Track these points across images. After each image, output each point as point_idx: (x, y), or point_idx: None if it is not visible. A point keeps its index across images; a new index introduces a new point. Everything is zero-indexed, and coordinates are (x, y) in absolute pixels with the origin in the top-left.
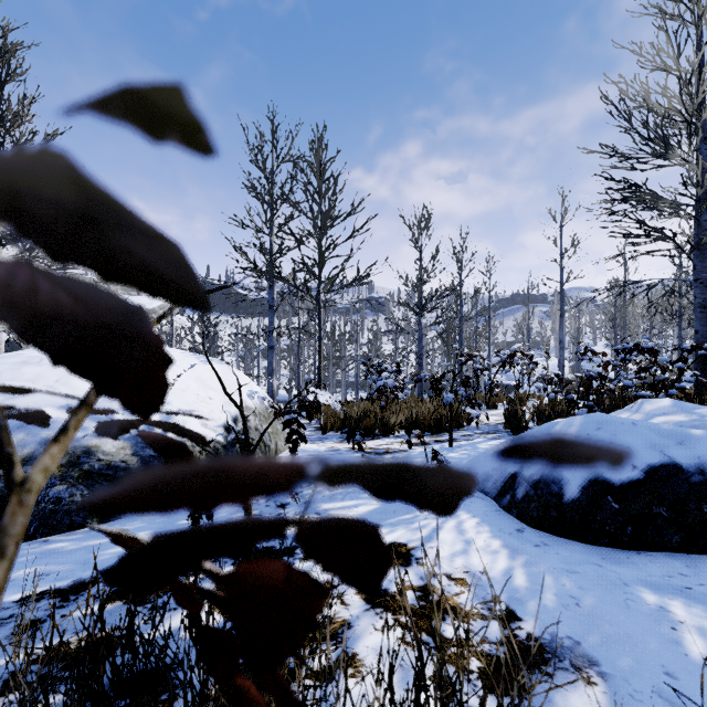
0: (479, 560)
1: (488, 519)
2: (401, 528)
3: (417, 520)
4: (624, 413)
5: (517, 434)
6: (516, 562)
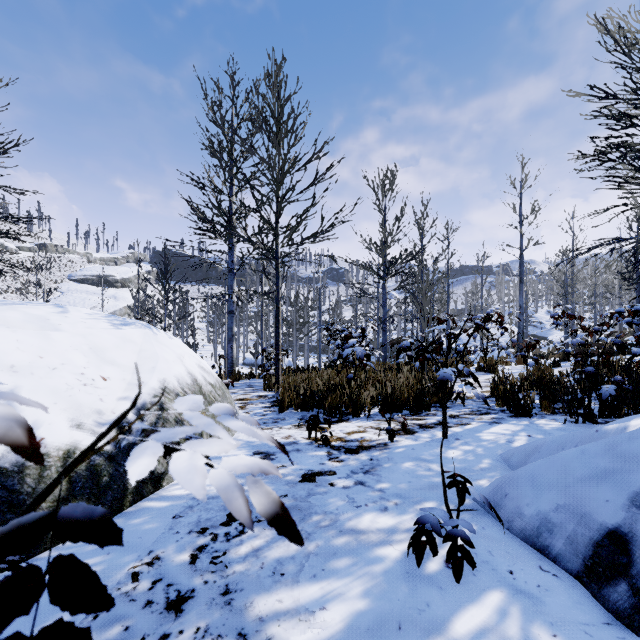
0: None
1: None
2: None
3: None
4: None
5: (518, 415)
6: None
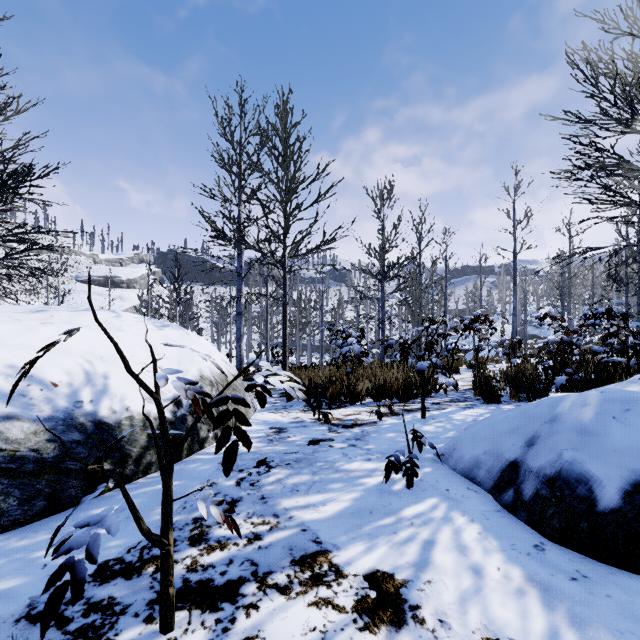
0: (503, 612)
1: (492, 526)
2: (382, 543)
3: (401, 528)
4: (633, 386)
5: (489, 402)
6: (558, 617)
